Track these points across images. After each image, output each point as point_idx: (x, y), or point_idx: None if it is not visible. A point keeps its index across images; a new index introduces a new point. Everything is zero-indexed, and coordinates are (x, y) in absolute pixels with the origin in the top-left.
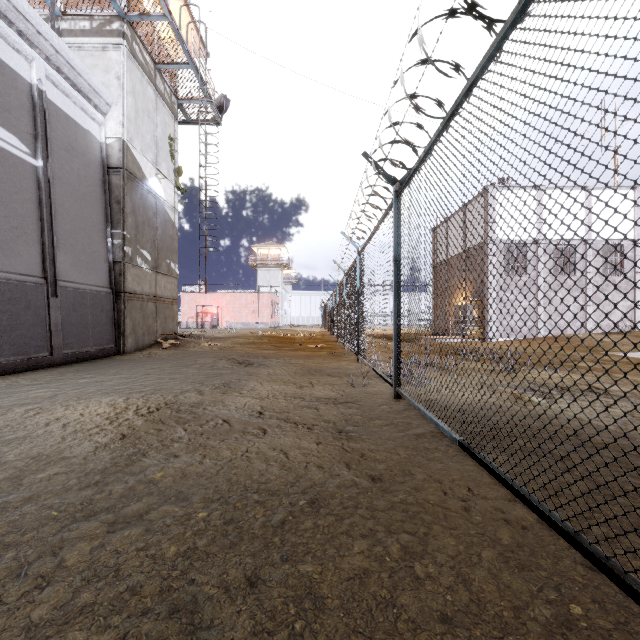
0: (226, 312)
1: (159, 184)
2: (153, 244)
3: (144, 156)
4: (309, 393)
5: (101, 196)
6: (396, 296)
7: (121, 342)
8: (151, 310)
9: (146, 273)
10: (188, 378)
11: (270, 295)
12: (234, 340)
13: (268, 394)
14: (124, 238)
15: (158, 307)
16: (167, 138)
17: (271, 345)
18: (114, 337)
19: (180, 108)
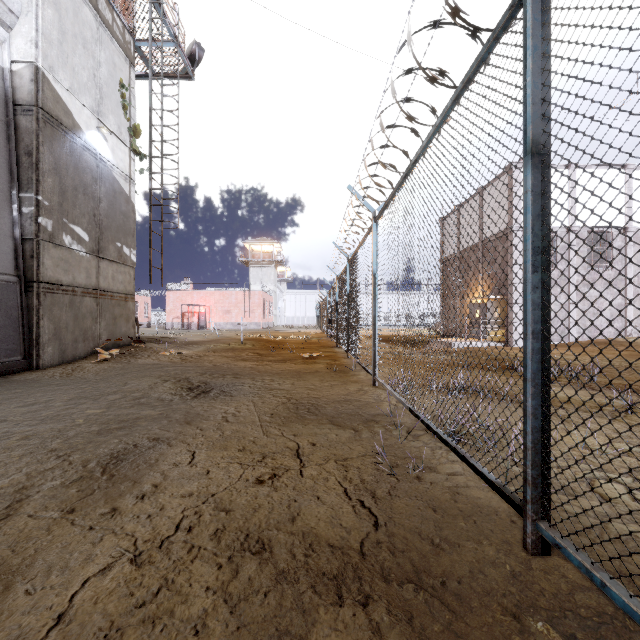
0: (214, 312)
1: (104, 142)
2: (93, 219)
3: (76, 98)
4: (289, 510)
5: (1, 143)
6: (538, 256)
7: (33, 352)
8: (89, 308)
9: (80, 257)
10: (60, 435)
11: (262, 293)
12: (209, 345)
13: (181, 518)
14: (38, 205)
15: (102, 304)
16: (117, 85)
17: (254, 353)
18: (22, 346)
19: (139, 54)
